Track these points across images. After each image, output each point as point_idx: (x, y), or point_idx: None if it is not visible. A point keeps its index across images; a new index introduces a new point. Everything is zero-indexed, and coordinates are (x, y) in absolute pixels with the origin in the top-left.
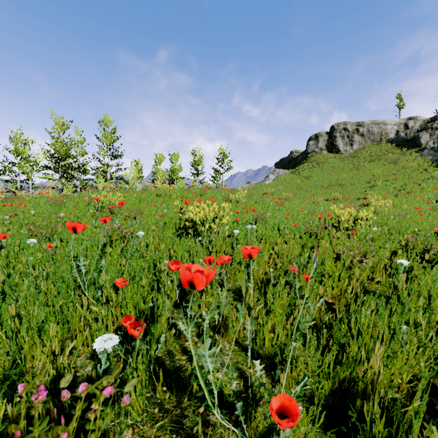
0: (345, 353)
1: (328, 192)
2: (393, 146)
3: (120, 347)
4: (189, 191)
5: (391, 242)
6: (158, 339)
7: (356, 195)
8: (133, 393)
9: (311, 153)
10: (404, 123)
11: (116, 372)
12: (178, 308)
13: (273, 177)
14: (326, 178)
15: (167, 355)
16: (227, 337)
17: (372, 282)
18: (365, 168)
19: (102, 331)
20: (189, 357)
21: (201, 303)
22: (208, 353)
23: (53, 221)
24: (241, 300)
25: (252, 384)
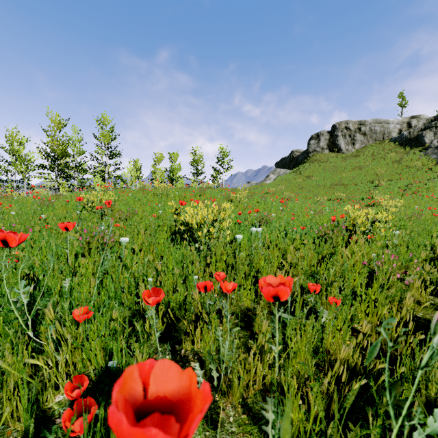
0: None
1: (330, 192)
2: (396, 145)
3: None
4: (188, 191)
5: (421, 249)
6: None
7: (360, 195)
8: None
9: (312, 153)
10: (407, 122)
11: None
12: (164, 343)
13: (274, 177)
14: (328, 178)
15: None
16: (231, 398)
17: None
18: (368, 168)
19: (46, 392)
20: None
21: (195, 338)
22: None
23: (32, 223)
24: (247, 329)
25: None
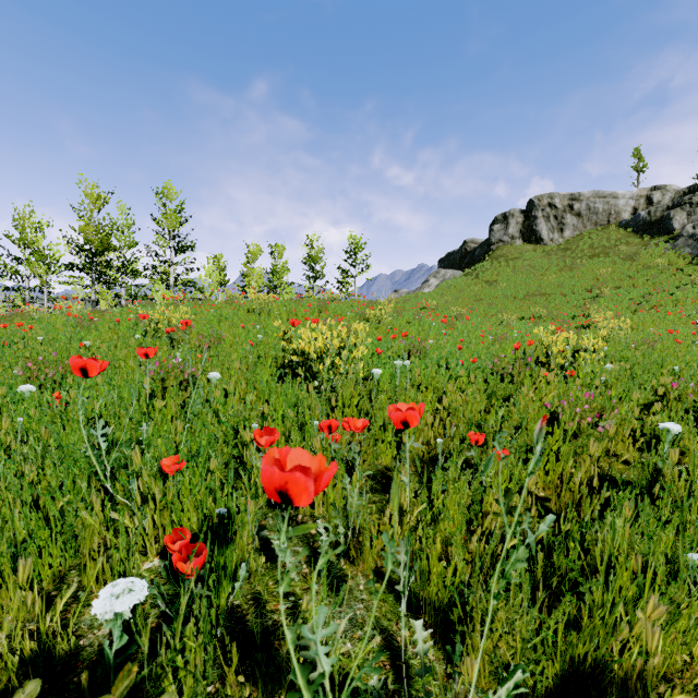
0: (583, 606)
1: (524, 306)
2: (629, 233)
3: (167, 585)
4: (301, 305)
5: (638, 390)
6: (236, 568)
7: (569, 311)
8: (175, 697)
9: (496, 244)
10: (645, 196)
11: (120, 689)
12: (275, 508)
13: (436, 282)
14: (520, 284)
15: (251, 602)
16: (362, 565)
17: (611, 459)
18: (584, 268)
19: (134, 556)
20: (291, 606)
21: (316, 500)
22: (321, 635)
23: (72, 353)
24: (386, 492)
25: (409, 664)
